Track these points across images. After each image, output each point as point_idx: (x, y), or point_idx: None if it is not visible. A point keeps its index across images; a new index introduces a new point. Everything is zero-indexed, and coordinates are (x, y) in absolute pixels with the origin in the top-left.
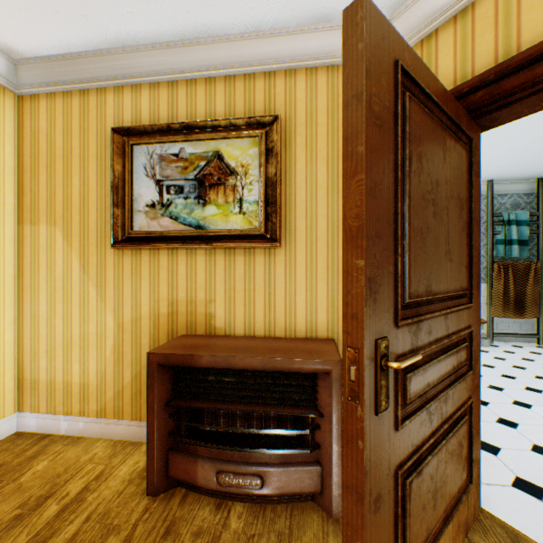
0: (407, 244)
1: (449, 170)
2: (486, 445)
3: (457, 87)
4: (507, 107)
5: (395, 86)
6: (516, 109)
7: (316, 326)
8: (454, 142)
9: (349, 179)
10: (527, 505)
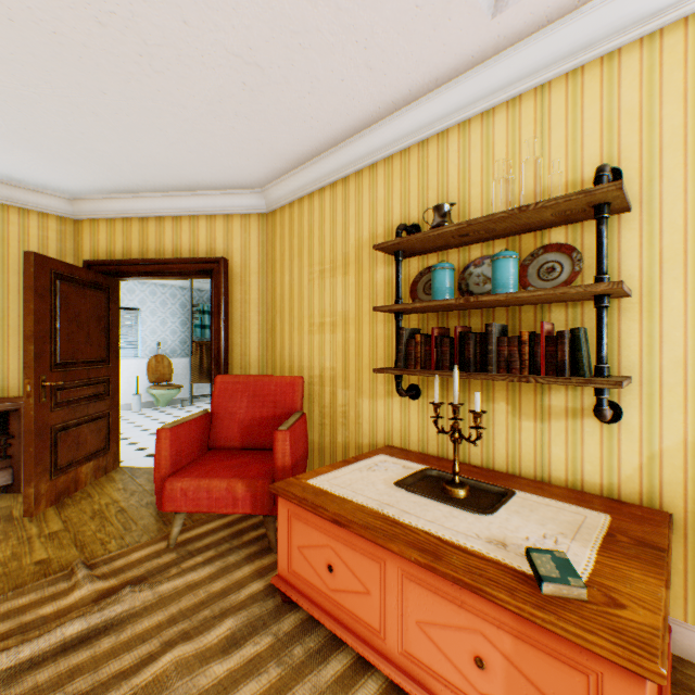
0: (60, 340)
1: (91, 305)
2: (142, 448)
3: (105, 260)
4: (127, 277)
5: (53, 280)
6: (132, 278)
7: (9, 389)
8: (96, 292)
9: (28, 316)
10: (146, 459)
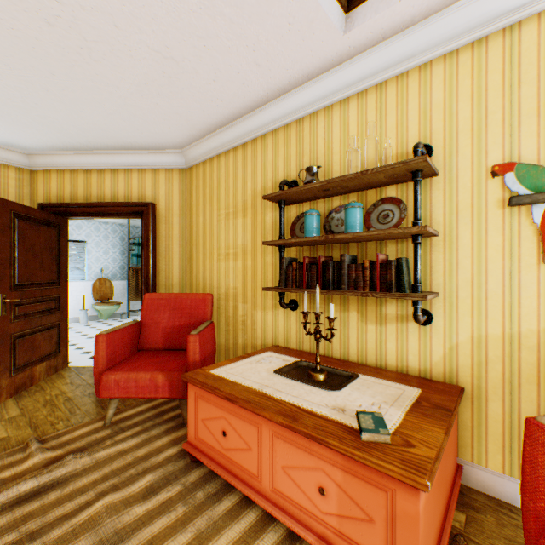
0: (18, 266)
1: (44, 239)
2: (87, 352)
3: (55, 203)
4: (74, 216)
5: (12, 218)
6: (78, 217)
7: None
8: (48, 228)
9: None
10: (90, 360)
